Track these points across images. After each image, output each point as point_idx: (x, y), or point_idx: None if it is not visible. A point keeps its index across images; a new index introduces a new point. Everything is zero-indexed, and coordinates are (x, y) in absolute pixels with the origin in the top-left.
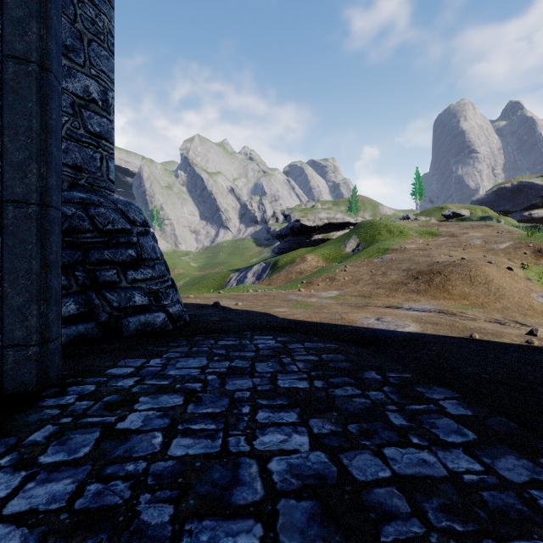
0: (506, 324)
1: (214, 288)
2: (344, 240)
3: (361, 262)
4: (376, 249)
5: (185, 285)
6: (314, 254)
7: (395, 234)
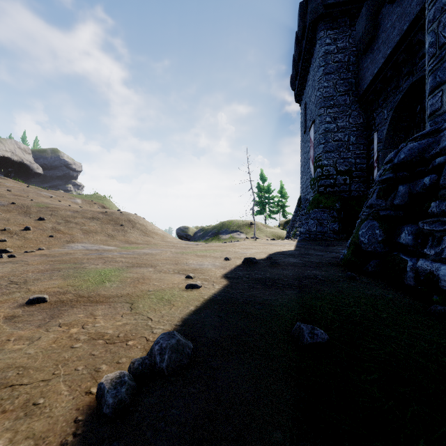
0: None
1: None
2: None
3: None
4: None
5: None
6: None
7: None
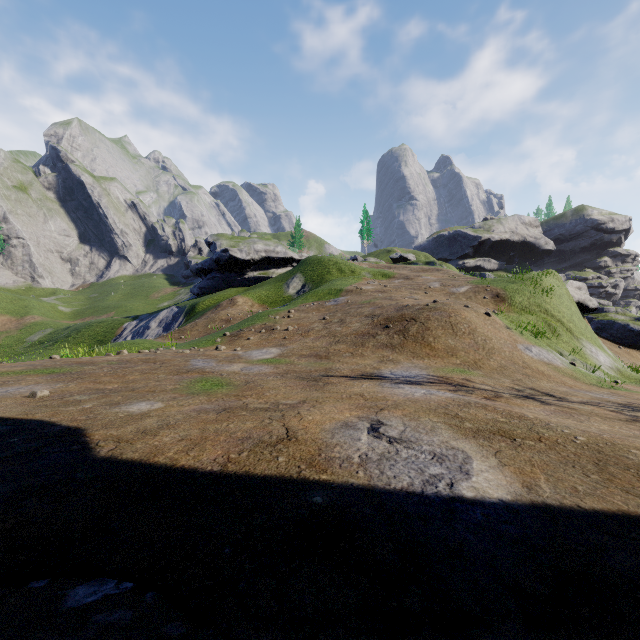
0: (543, 400)
1: (94, 344)
2: (286, 279)
3: (310, 306)
4: (327, 289)
5: (43, 341)
6: (247, 296)
7: (347, 274)
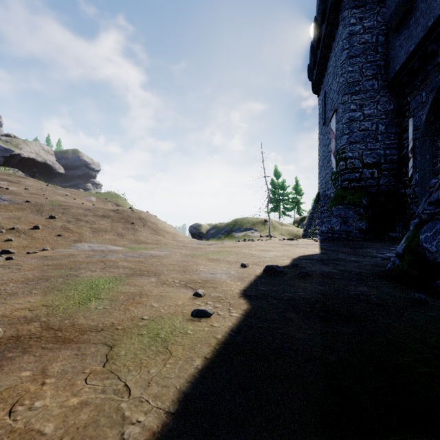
0: None
1: None
2: None
3: None
4: None
5: None
6: None
7: None
